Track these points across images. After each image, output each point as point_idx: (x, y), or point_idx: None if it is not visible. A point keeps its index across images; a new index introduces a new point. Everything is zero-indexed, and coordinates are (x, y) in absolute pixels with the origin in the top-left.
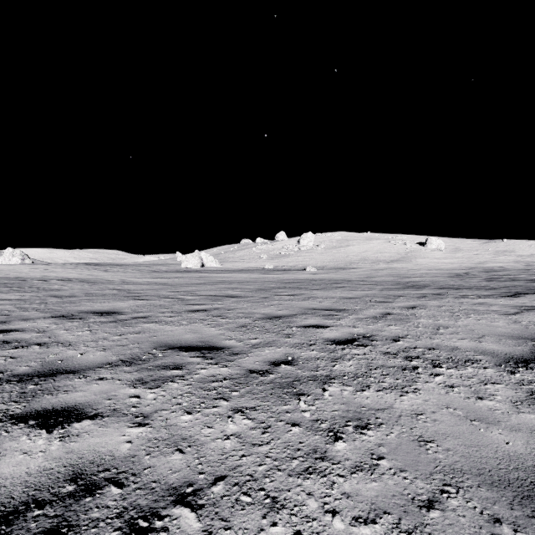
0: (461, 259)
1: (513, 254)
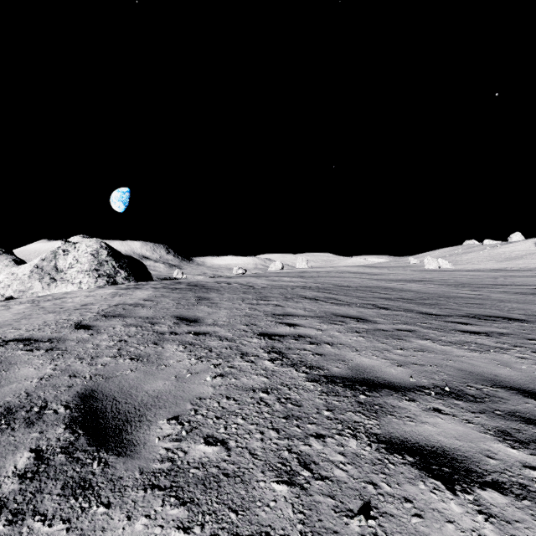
0: None
1: None
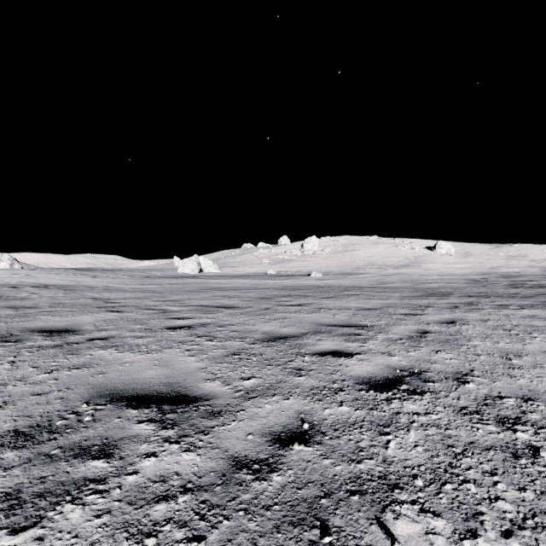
0: (472, 264)
1: (526, 259)
